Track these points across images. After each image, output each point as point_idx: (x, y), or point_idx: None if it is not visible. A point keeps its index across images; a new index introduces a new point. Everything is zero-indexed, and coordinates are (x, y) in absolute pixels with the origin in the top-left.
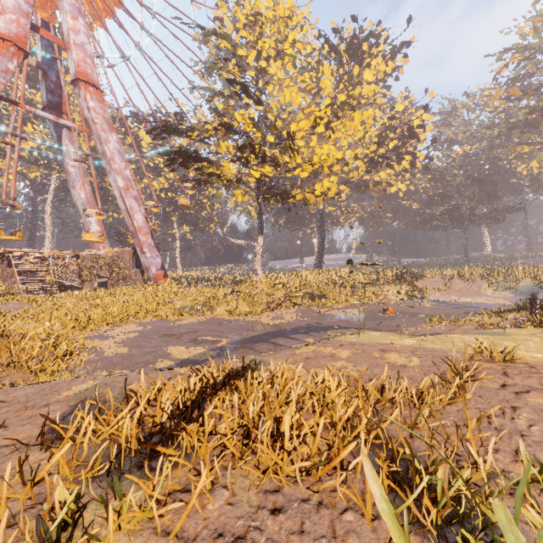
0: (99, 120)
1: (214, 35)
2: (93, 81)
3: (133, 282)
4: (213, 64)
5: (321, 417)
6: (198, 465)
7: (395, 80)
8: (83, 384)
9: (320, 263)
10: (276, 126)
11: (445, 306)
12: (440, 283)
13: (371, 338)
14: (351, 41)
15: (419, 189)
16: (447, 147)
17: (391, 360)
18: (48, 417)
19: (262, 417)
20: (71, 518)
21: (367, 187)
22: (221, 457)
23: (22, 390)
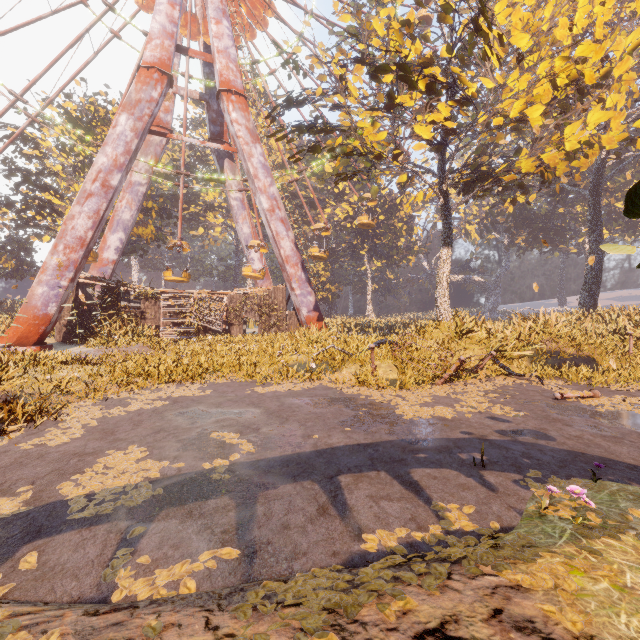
0: (242, 133)
1: None
2: (236, 88)
3: (287, 328)
4: None
5: None
6: None
7: None
8: None
9: (591, 299)
10: (446, 3)
11: None
12: None
13: None
14: None
15: None
16: None
17: None
18: None
19: None
20: None
21: None
22: None
23: None
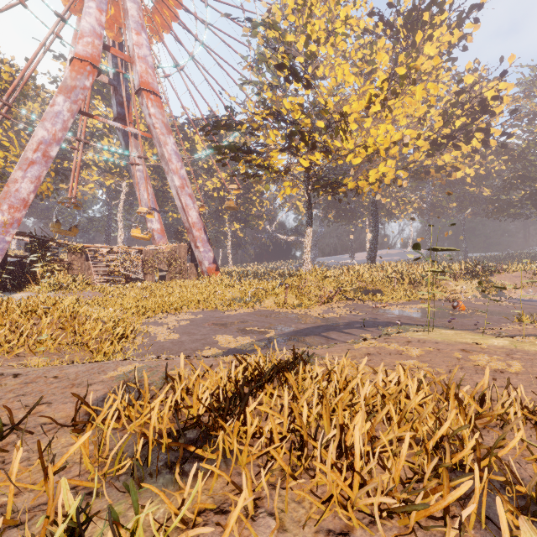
0: (159, 125)
1: (262, 25)
2: (154, 90)
3: (188, 276)
4: (261, 56)
5: (398, 430)
6: (238, 476)
7: (463, 50)
8: (129, 366)
9: (373, 257)
10: (326, 109)
11: (534, 305)
12: (523, 279)
13: (443, 336)
14: (409, 14)
15: (491, 173)
16: (529, 122)
17: (480, 362)
18: (80, 398)
19: (318, 420)
20: (75, 532)
21: (428, 174)
22: (266, 470)
23: (74, 367)
